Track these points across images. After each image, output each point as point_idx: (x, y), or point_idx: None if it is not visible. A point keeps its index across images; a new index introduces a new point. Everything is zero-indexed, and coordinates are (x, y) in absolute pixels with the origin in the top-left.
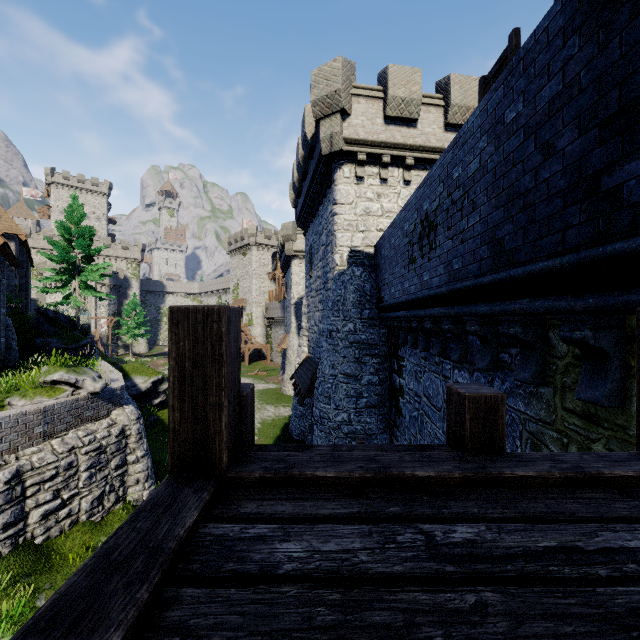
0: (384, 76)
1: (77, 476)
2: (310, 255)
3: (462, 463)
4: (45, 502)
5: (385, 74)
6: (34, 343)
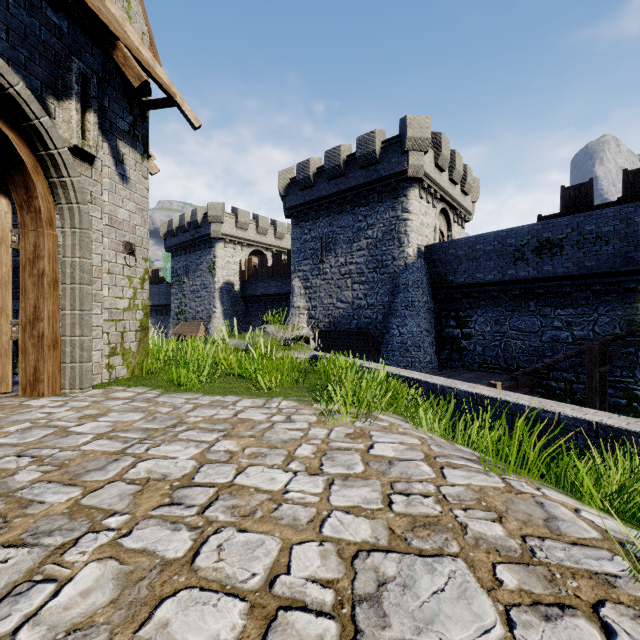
0: (436, 137)
1: None
2: (325, 243)
3: None
4: None
5: (437, 137)
6: None
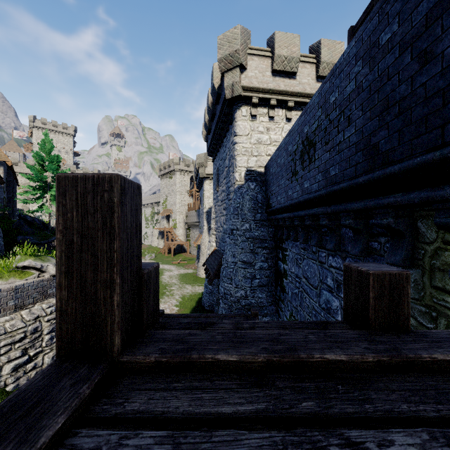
0: (272, 40)
1: (41, 338)
2: (217, 175)
3: (371, 344)
4: (15, 358)
5: (272, 39)
6: (16, 239)
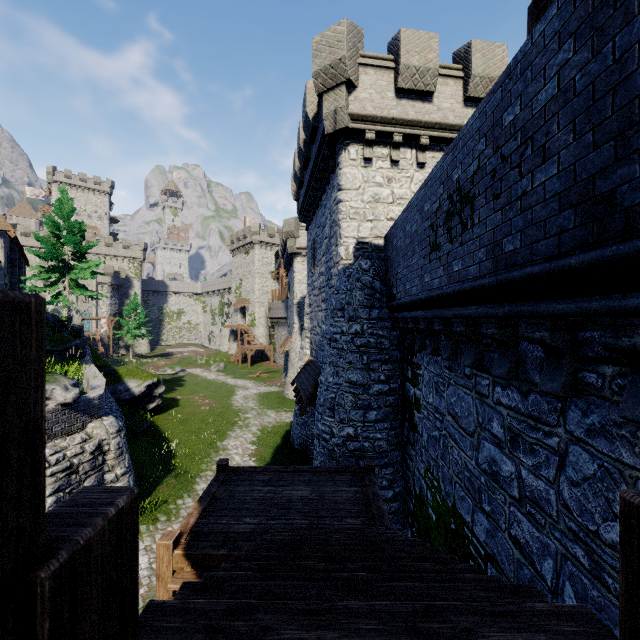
0: (395, 43)
1: None
2: (312, 250)
3: None
4: None
5: (397, 40)
6: None
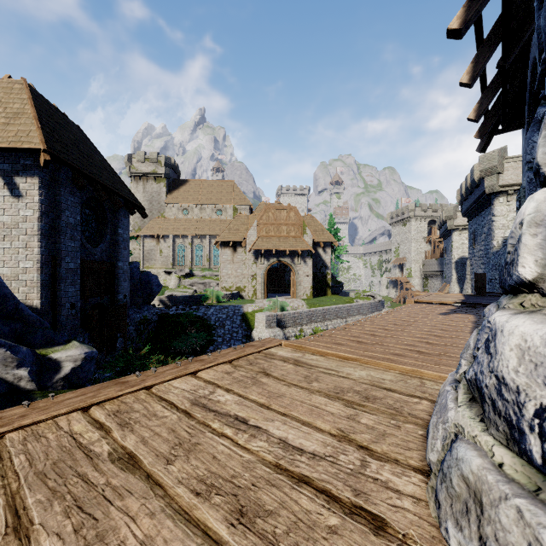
0: None
1: None
2: (473, 236)
3: None
4: None
5: None
6: None
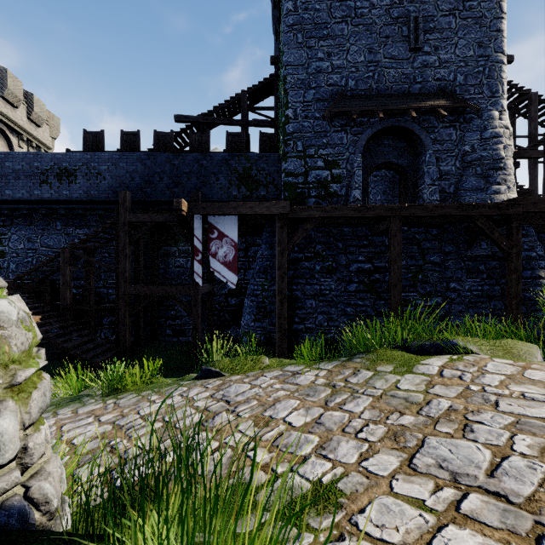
0: None
1: None
2: None
3: None
4: None
5: None
6: None
